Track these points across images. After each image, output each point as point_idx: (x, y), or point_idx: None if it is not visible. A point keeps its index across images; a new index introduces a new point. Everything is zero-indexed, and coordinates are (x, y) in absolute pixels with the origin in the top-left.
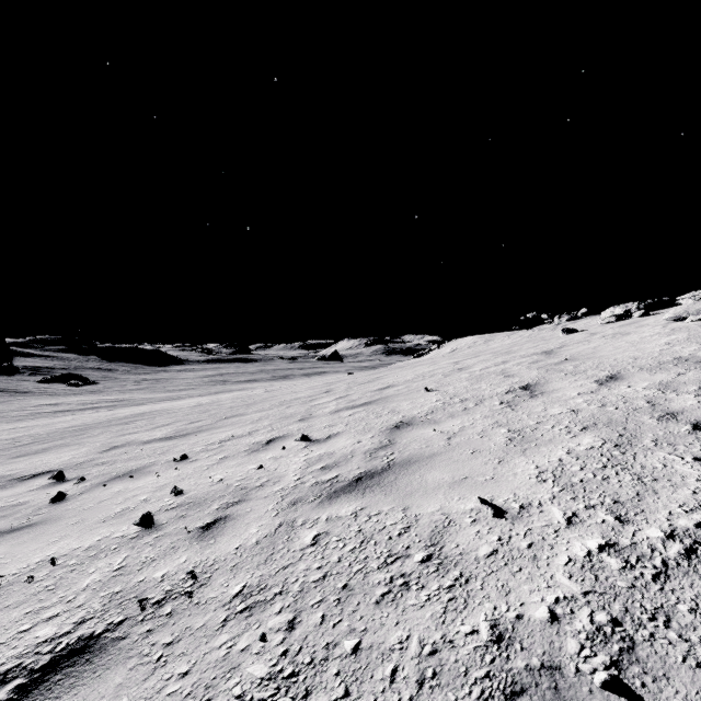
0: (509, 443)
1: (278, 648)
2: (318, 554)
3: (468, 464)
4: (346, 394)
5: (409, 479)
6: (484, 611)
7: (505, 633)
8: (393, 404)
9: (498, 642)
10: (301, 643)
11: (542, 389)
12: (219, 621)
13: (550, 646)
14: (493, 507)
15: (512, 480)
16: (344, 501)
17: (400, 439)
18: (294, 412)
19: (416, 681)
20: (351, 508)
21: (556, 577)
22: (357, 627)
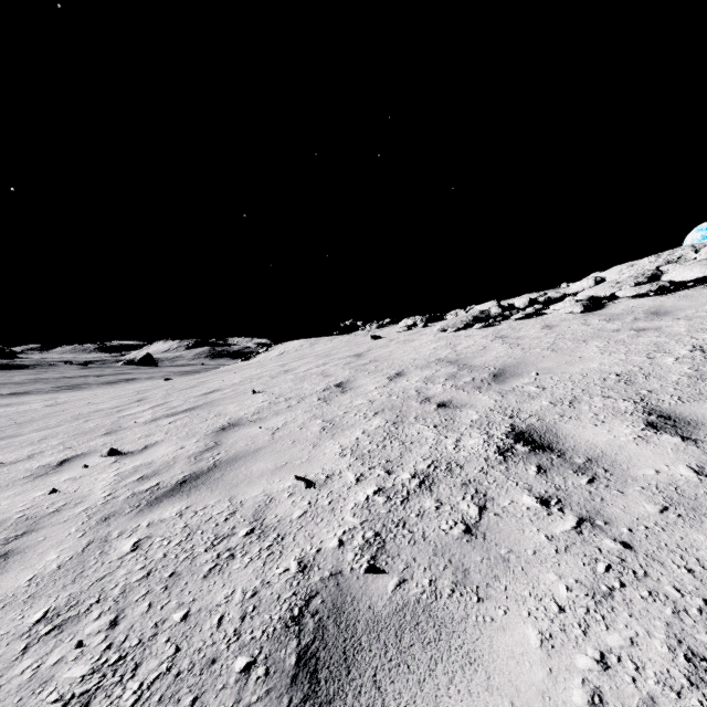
0: (323, 431)
1: (100, 646)
2: (140, 557)
3: (288, 452)
4: (165, 402)
5: (235, 473)
6: (294, 555)
7: (308, 564)
8: (220, 408)
9: (303, 571)
10: (127, 633)
11: (351, 386)
12: (17, 652)
13: (337, 561)
14: (306, 481)
15: (322, 459)
16: (167, 504)
17: (227, 440)
18: (95, 426)
19: (240, 618)
20: (175, 509)
21: (346, 518)
22: (186, 600)
